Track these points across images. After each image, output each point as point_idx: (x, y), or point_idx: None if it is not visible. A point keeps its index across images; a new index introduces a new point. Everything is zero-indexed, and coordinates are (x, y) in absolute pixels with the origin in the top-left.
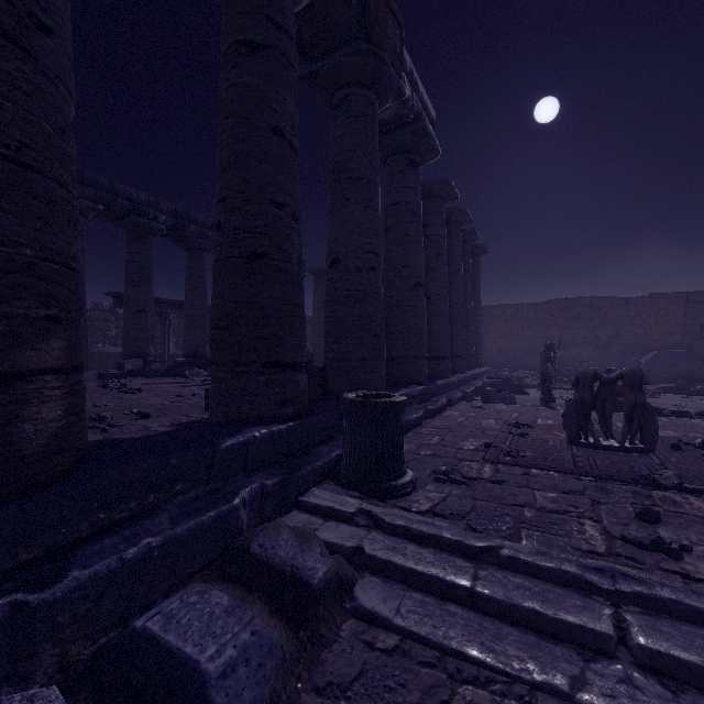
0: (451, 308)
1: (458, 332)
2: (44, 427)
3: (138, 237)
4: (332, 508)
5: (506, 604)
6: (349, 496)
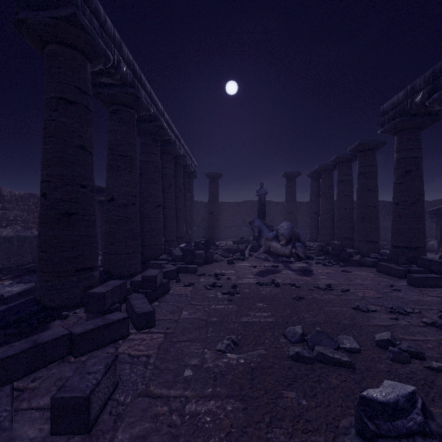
0: (351, 210)
1: (354, 224)
2: None
3: (154, 139)
4: None
5: None
6: None
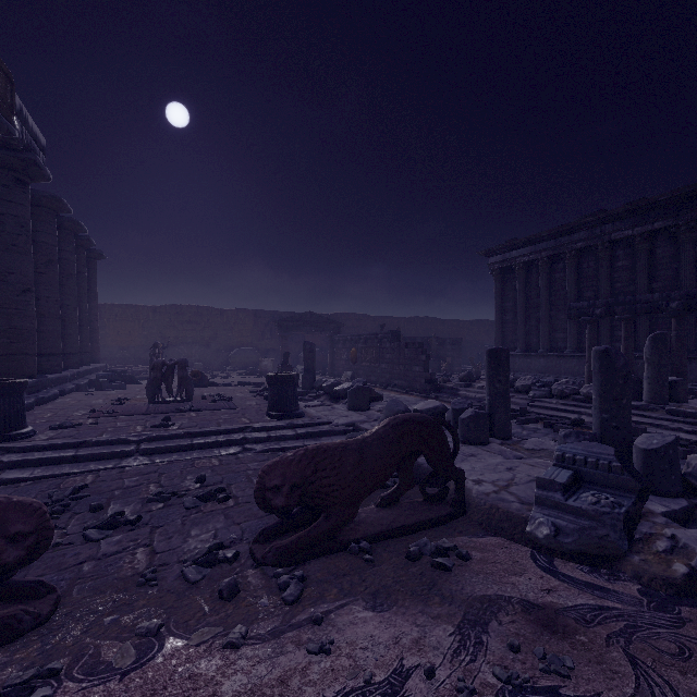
0: (64, 309)
1: (71, 331)
2: None
3: None
4: None
5: (92, 454)
6: None
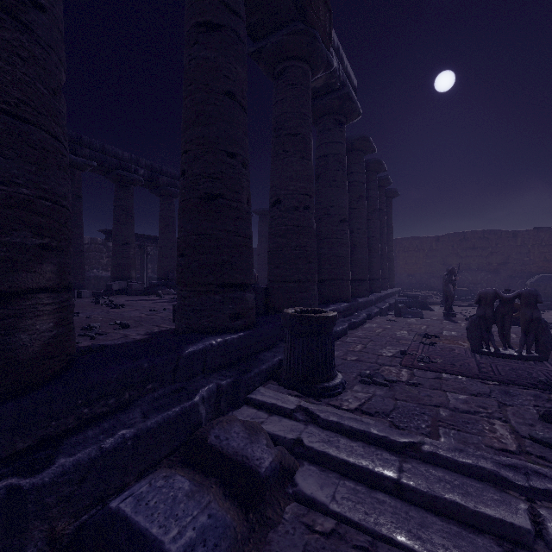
0: (369, 240)
1: (374, 260)
2: (38, 336)
3: (122, 186)
4: (276, 405)
5: (430, 495)
6: (289, 395)
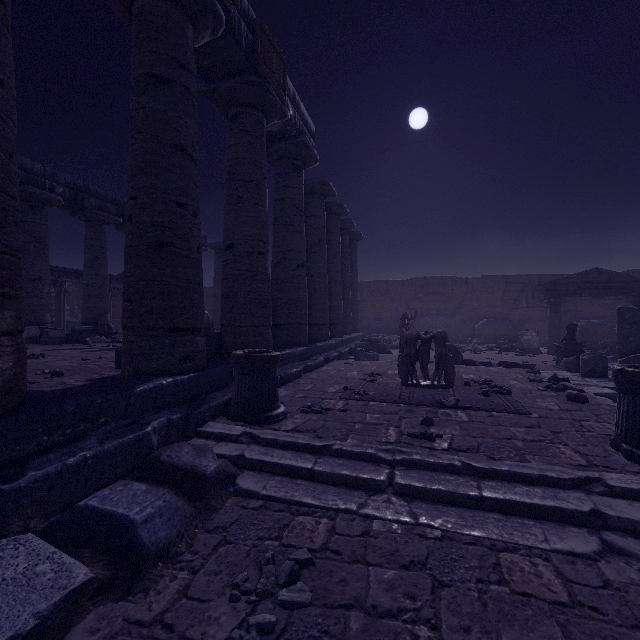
0: (331, 284)
1: (337, 304)
2: (1, 374)
3: (32, 206)
4: (223, 433)
5: (331, 474)
6: (236, 425)
